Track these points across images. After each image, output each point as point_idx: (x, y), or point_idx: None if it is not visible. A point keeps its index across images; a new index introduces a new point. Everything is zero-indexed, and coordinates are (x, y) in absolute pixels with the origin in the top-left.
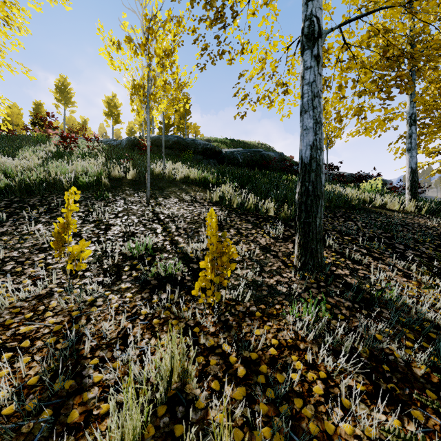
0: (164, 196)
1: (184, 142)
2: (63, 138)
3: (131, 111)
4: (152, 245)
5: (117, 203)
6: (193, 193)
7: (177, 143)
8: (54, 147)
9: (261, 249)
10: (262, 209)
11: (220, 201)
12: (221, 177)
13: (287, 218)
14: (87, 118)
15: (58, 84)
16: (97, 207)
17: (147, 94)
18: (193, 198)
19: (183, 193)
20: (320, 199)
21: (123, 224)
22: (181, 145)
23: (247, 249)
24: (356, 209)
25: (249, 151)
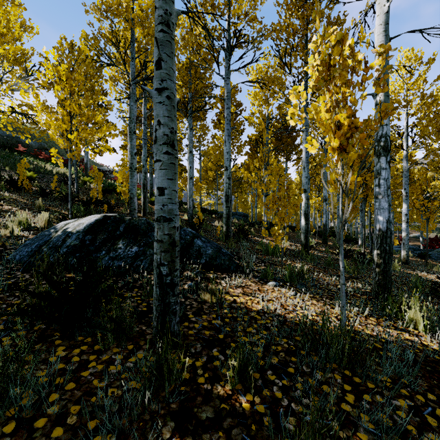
0: None
1: None
2: None
3: None
4: None
5: None
6: None
7: None
8: None
9: None
10: None
11: None
12: None
13: None
14: None
15: None
16: None
17: None
18: None
19: None
20: None
21: None
22: None
23: None
24: (50, 174)
25: (8, 136)
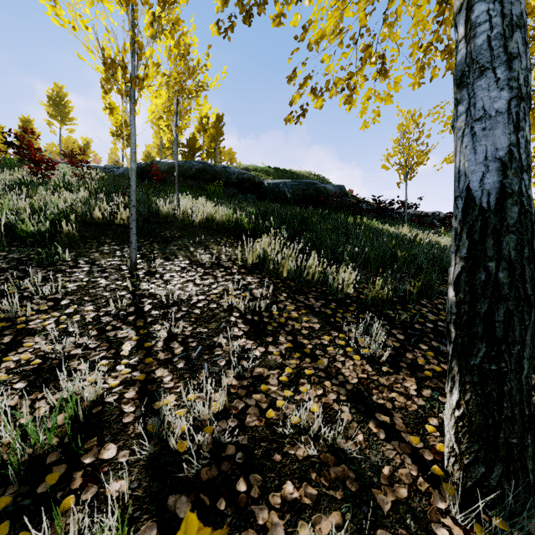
0: (166, 255)
1: (212, 171)
2: (33, 161)
3: (103, 109)
4: (91, 406)
5: (74, 273)
6: (217, 249)
7: (202, 171)
8: (24, 174)
9: (352, 403)
10: (334, 283)
11: (259, 265)
12: (262, 221)
13: (382, 302)
14: (91, 140)
15: (52, 95)
16: (26, 284)
17: (130, 78)
18: (214, 259)
19: (200, 250)
20: (530, 307)
21: (57, 328)
22: (208, 173)
23: (320, 403)
24: None
25: (300, 183)
